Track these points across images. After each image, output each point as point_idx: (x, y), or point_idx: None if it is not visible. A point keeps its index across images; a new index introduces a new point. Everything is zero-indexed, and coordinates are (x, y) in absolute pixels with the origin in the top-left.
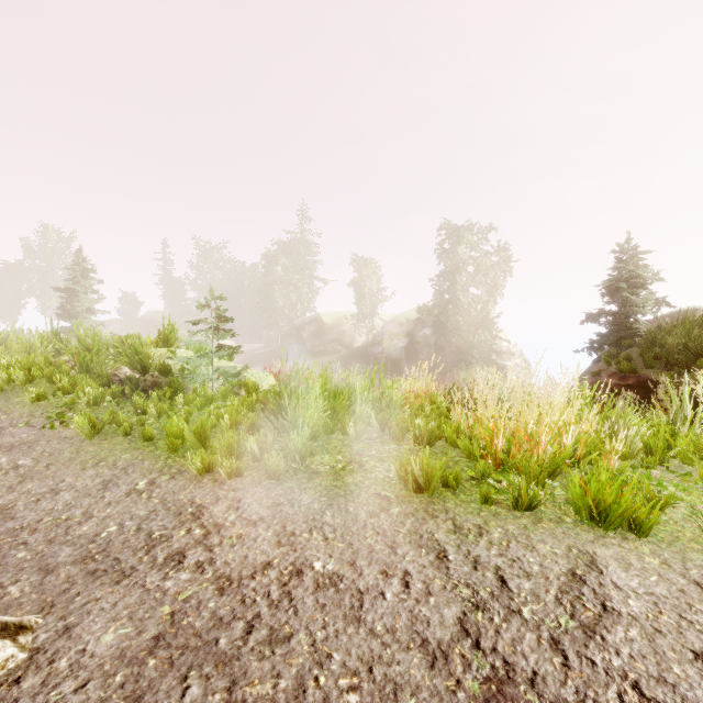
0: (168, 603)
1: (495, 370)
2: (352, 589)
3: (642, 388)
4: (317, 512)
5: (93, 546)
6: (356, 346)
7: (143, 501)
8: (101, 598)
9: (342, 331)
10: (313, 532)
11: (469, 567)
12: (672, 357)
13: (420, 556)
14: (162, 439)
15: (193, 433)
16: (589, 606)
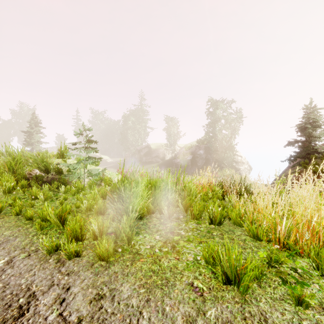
0: None
1: (235, 171)
2: None
3: None
4: (135, 312)
5: None
6: (166, 159)
7: None
8: None
9: (160, 152)
10: None
11: None
12: None
13: None
14: (39, 218)
15: (56, 216)
16: None
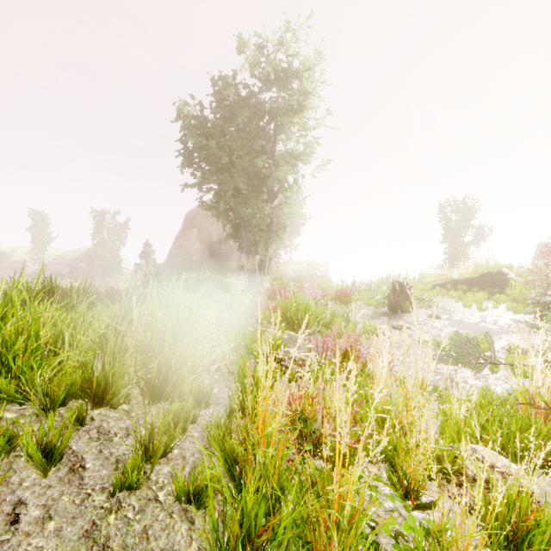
0: None
1: None
2: None
3: None
4: None
5: None
6: (29, 272)
7: None
8: None
9: (15, 261)
10: None
11: None
12: None
13: None
14: None
15: None
16: None
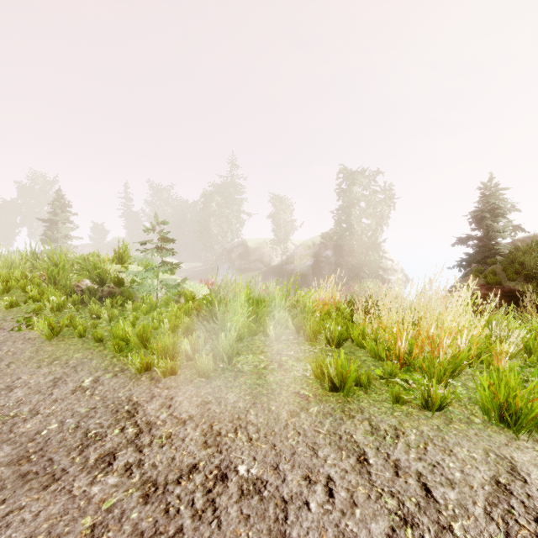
0: (91, 513)
1: (382, 283)
2: (275, 497)
3: (506, 297)
4: (242, 411)
5: (32, 445)
6: (273, 264)
7: (85, 398)
8: (25, 506)
9: (262, 252)
10: (238, 431)
11: (390, 472)
12: (531, 272)
13: (341, 459)
14: (110, 340)
15: (136, 335)
16: (522, 523)
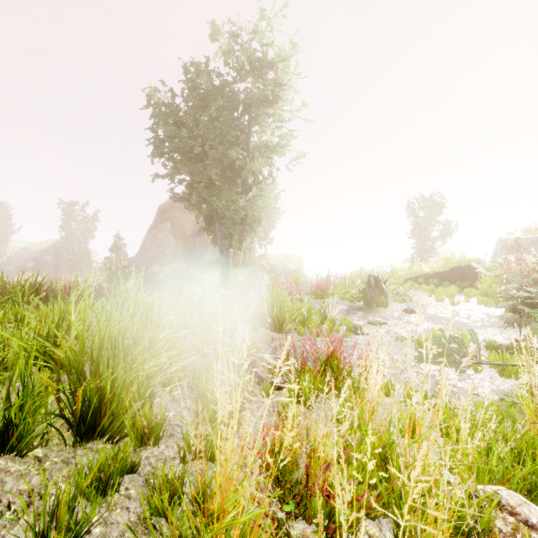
0: None
1: None
2: None
3: None
4: None
5: None
6: None
7: None
8: None
9: None
10: None
11: None
12: None
13: None
14: None
15: None
16: None
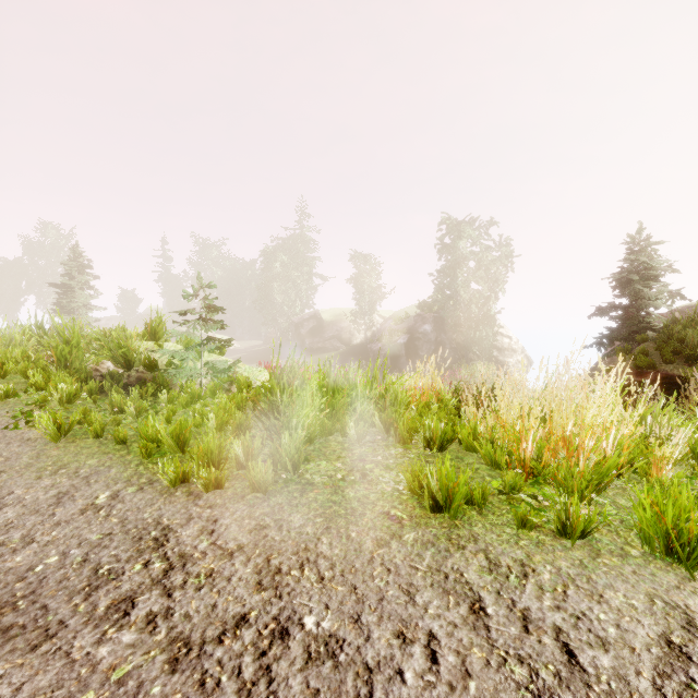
0: (95, 687)
1: (497, 367)
2: (356, 663)
3: (661, 384)
4: (311, 538)
5: (21, 586)
6: (355, 343)
7: (99, 520)
8: (3, 675)
9: (341, 327)
10: (305, 568)
11: (517, 627)
12: (694, 351)
13: (447, 608)
14: (137, 442)
15: (171, 435)
16: None
